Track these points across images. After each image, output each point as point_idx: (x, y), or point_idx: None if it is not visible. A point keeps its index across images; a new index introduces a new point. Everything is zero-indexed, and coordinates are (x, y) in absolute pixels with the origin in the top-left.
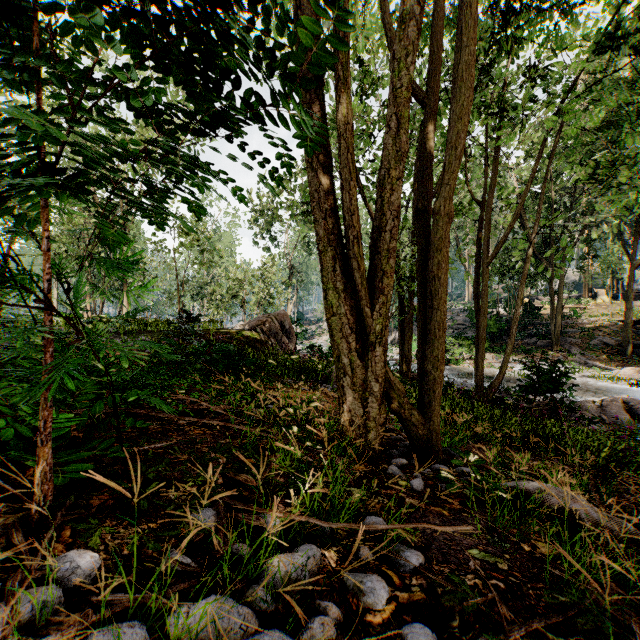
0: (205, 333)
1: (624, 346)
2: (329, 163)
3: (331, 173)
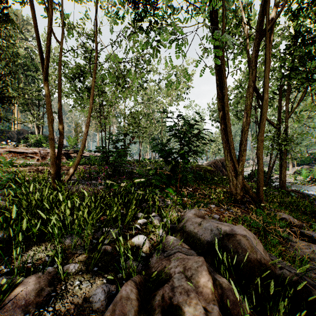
0: (192, 167)
1: None
2: (226, 128)
3: (226, 131)
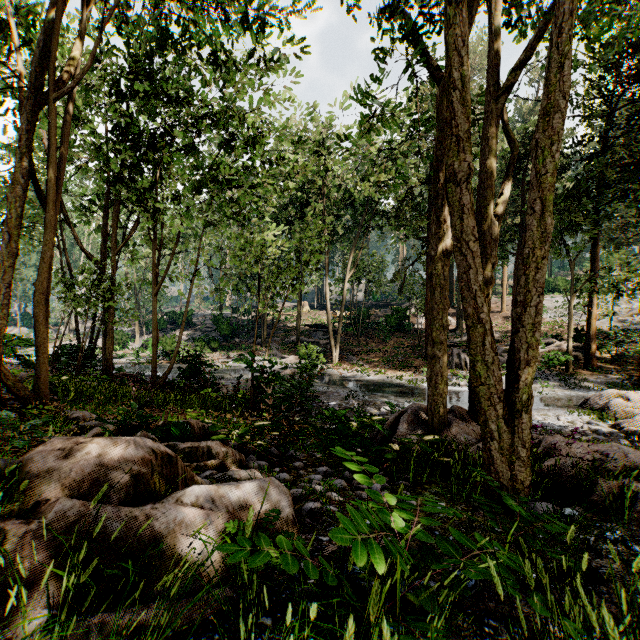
0: None
1: (297, 342)
2: None
3: None
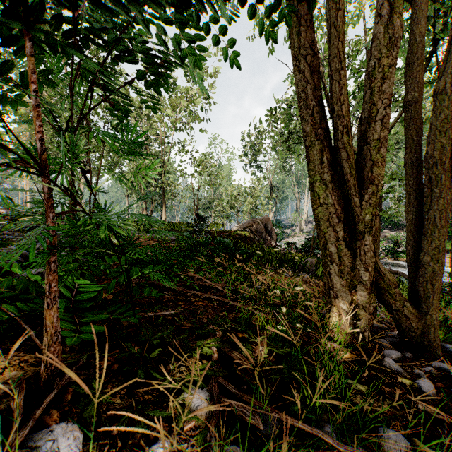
0: (211, 232)
1: None
2: (315, 63)
3: (318, 72)
